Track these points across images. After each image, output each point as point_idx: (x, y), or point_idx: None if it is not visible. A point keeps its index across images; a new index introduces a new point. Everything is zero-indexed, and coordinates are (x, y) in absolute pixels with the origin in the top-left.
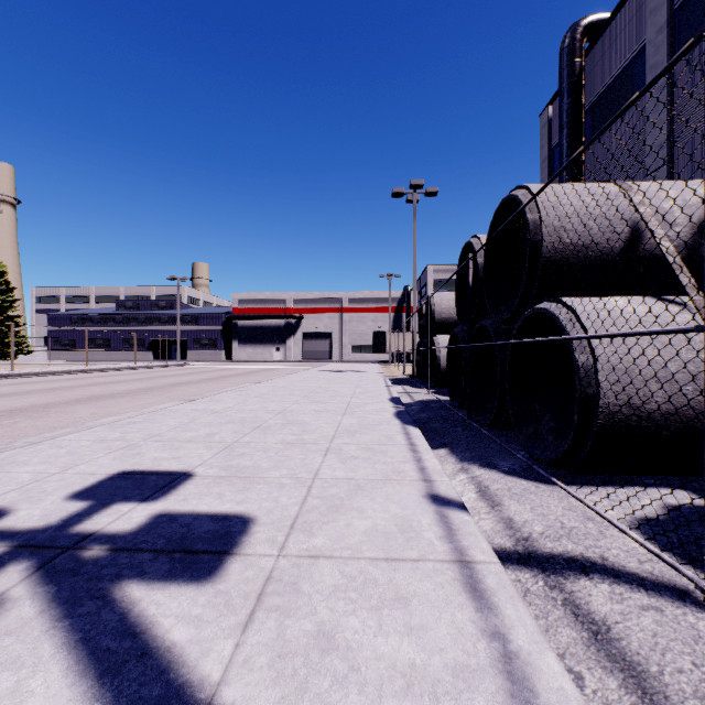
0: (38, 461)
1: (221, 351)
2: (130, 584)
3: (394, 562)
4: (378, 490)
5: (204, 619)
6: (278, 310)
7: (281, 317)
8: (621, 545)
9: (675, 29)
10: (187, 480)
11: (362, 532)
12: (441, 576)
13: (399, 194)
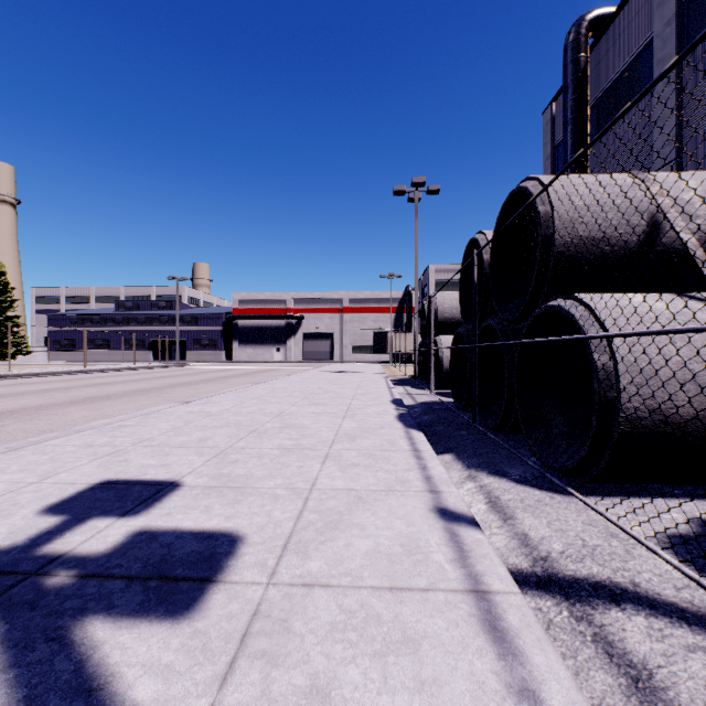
0: (16, 468)
1: (222, 352)
2: (94, 621)
3: (400, 592)
4: (380, 503)
5: (175, 669)
6: (278, 310)
7: (281, 318)
8: (653, 568)
9: (684, 21)
10: (174, 491)
11: (364, 554)
12: (454, 611)
13: (400, 192)
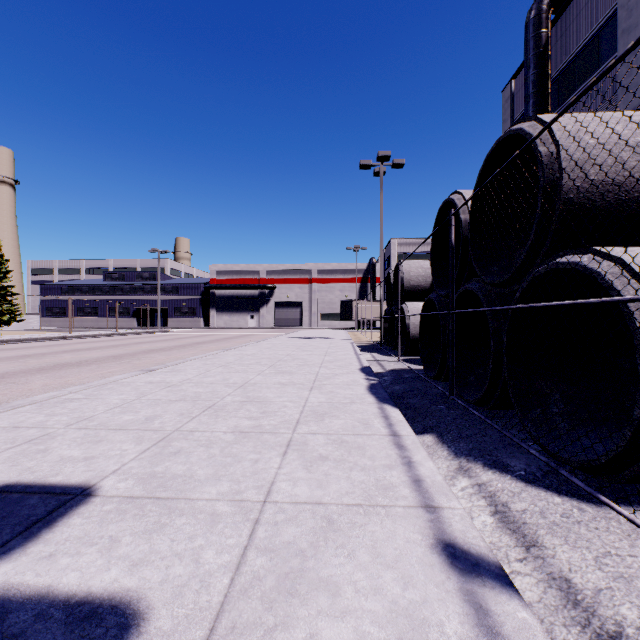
0: None
1: (200, 319)
2: None
3: None
4: (359, 532)
5: None
6: (252, 280)
7: (255, 287)
8: None
9: None
10: (79, 506)
11: None
12: None
13: (366, 166)
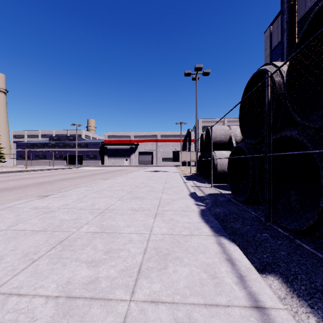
0: None
1: (99, 161)
2: None
3: None
4: None
5: None
6: (126, 140)
7: (128, 144)
8: None
9: None
10: None
11: None
12: None
13: (188, 74)
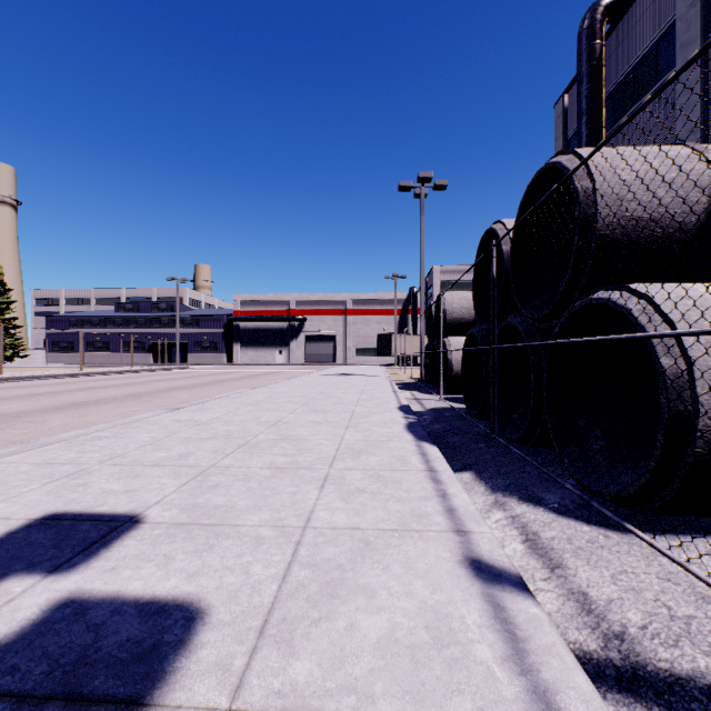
0: None
1: (223, 354)
2: None
3: None
4: (394, 551)
5: None
6: (280, 312)
7: (284, 319)
8: None
9: (710, 1)
10: (130, 531)
11: (374, 646)
12: None
13: (406, 188)
